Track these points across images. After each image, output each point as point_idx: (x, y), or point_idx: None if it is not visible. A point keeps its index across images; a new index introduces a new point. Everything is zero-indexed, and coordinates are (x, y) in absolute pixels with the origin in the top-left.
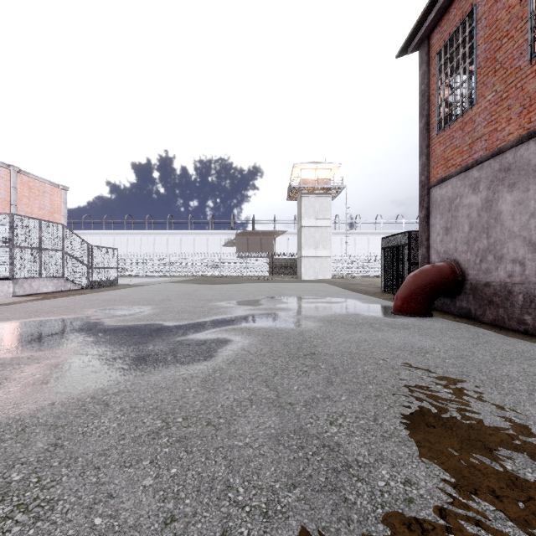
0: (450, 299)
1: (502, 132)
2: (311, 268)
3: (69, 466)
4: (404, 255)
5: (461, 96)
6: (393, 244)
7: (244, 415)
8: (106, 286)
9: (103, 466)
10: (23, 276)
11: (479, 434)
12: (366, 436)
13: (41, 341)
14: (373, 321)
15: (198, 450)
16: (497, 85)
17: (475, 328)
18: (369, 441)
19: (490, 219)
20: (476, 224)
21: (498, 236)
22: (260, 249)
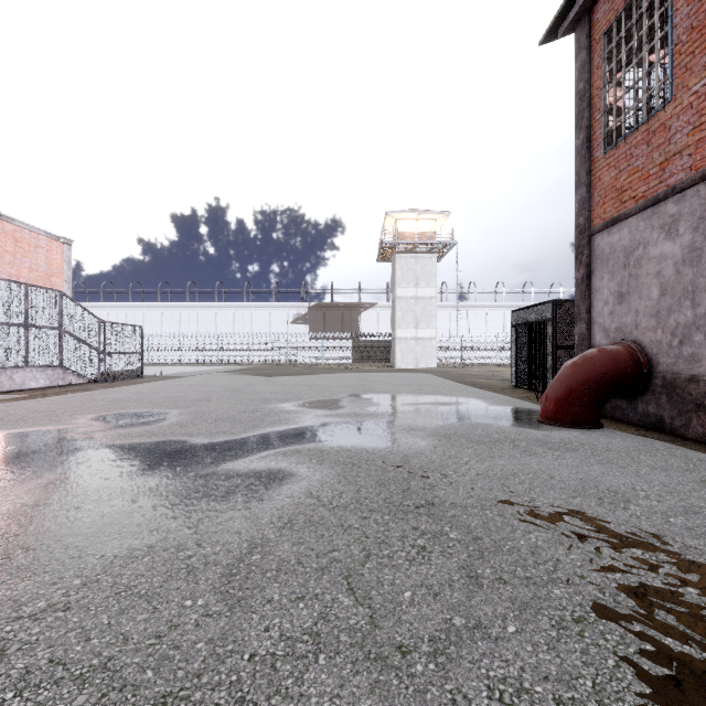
0: (626, 400)
1: None
2: (410, 353)
3: None
4: (547, 335)
5: (645, 92)
6: (529, 320)
7: (299, 693)
8: (126, 378)
9: None
10: None
11: None
12: None
13: None
14: (515, 435)
15: None
16: None
17: (680, 449)
18: None
19: (698, 278)
20: (672, 286)
21: None
22: (340, 327)
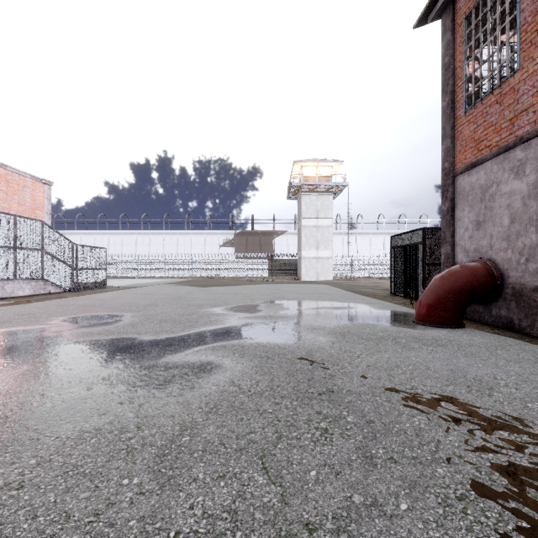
0: (483, 306)
1: None
2: (313, 269)
3: None
4: (418, 255)
5: (498, 63)
6: (404, 243)
7: None
8: (93, 288)
9: None
10: None
11: None
12: None
13: None
14: (396, 334)
15: None
16: None
17: (527, 345)
18: None
19: None
20: (520, 216)
21: None
22: (259, 249)
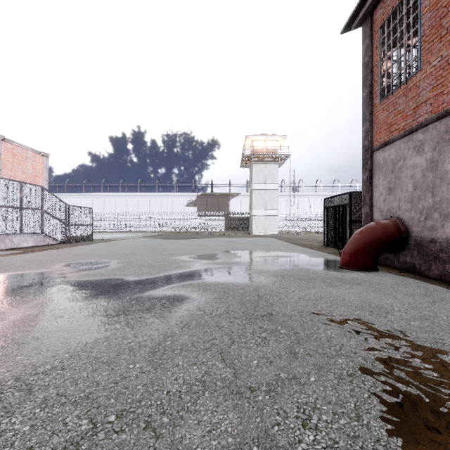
0: (393, 254)
1: (448, 95)
2: (261, 225)
3: None
4: (346, 214)
5: (404, 64)
6: (335, 204)
7: (194, 410)
8: (82, 240)
9: None
10: (5, 233)
11: None
12: None
13: None
14: (324, 275)
15: None
16: (444, 50)
17: (423, 283)
18: None
19: (435, 179)
20: (420, 184)
21: (444, 195)
22: (217, 208)
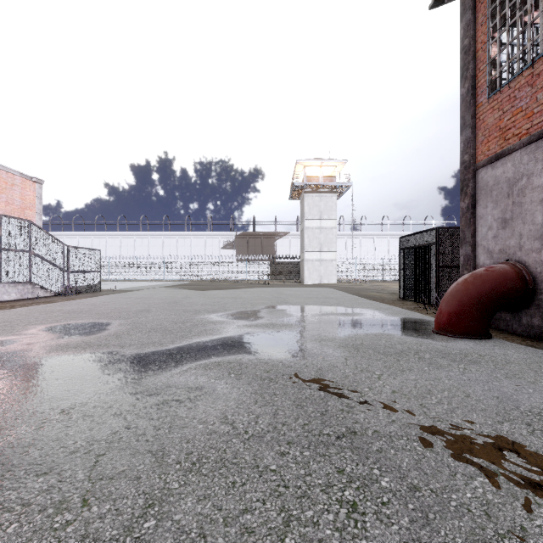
0: (510, 313)
1: None
2: (316, 272)
3: None
4: (431, 257)
5: (529, 40)
6: (415, 244)
7: None
8: (87, 291)
9: None
10: None
11: None
12: None
13: None
14: (417, 346)
15: None
16: None
17: None
18: None
19: None
20: None
21: None
22: (260, 251)
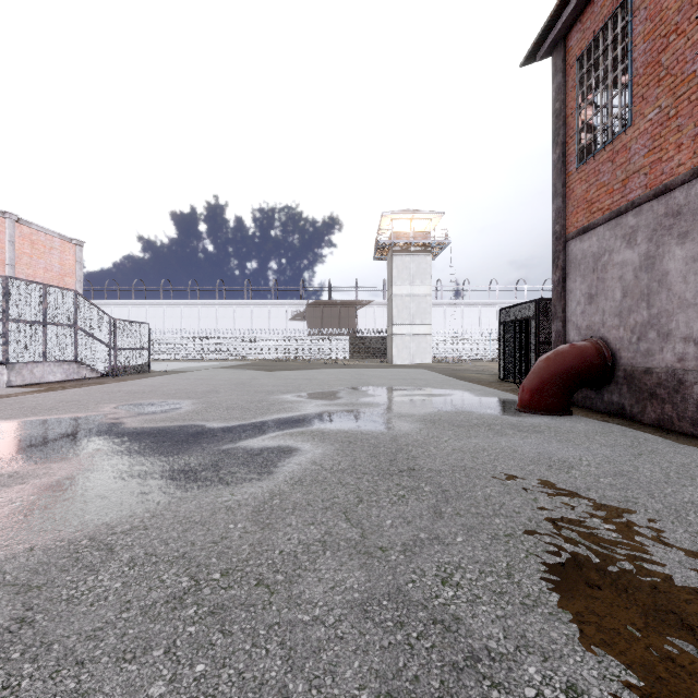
0: (595, 391)
1: (669, 163)
2: (406, 349)
3: (36, 659)
4: (531, 332)
5: (610, 116)
6: (515, 318)
7: (314, 568)
8: (135, 372)
9: (90, 658)
10: (22, 360)
11: (669, 600)
12: (498, 604)
13: (33, 450)
14: (493, 421)
15: (240, 629)
16: (663, 99)
17: (632, 431)
18: (504, 613)
19: (652, 282)
20: (631, 290)
21: (664, 305)
22: (338, 324)
